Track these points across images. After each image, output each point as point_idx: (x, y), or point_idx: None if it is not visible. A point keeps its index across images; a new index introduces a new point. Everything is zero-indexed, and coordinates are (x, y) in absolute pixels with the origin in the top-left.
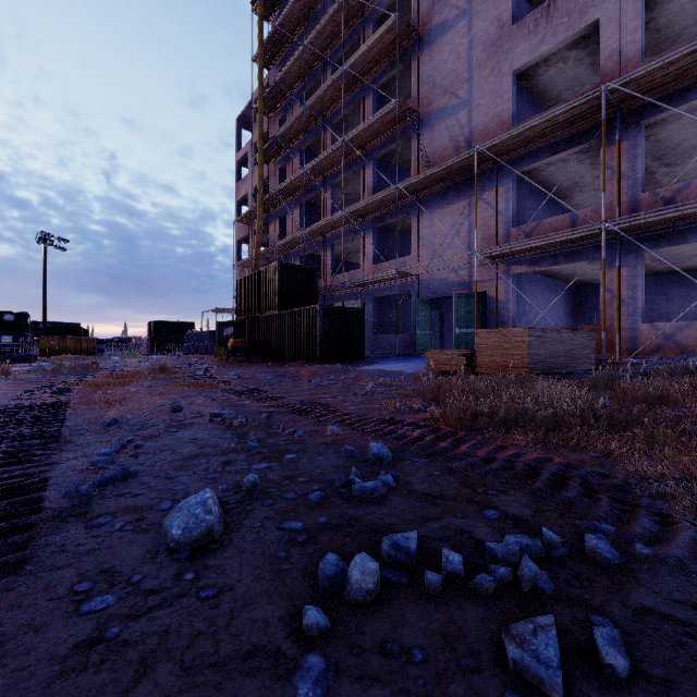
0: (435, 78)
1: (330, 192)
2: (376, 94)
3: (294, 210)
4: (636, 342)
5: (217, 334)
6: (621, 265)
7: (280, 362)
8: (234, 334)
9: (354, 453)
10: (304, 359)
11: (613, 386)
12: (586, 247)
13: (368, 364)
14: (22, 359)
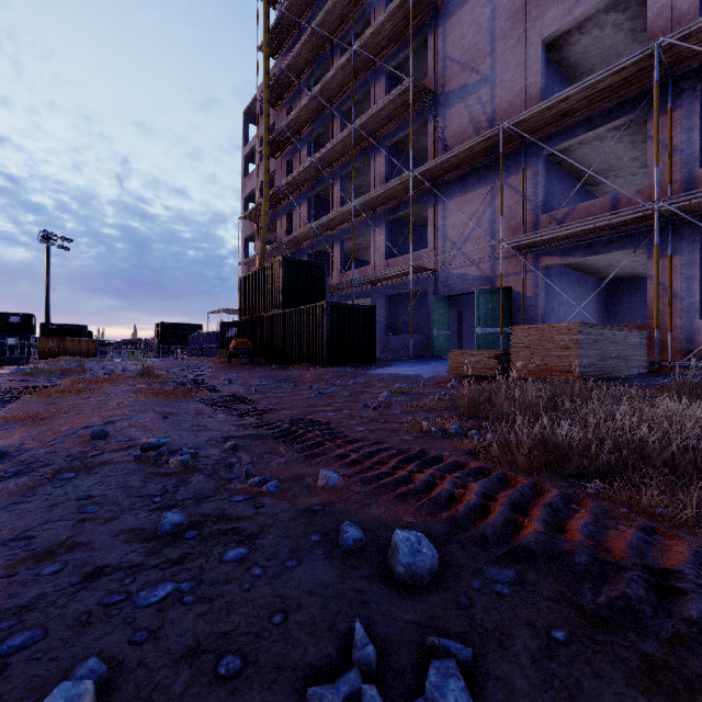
0: (453, 55)
1: (339, 184)
2: (388, 76)
3: (302, 205)
4: (692, 342)
5: (220, 335)
6: (673, 253)
7: (285, 364)
8: (238, 335)
9: (361, 544)
10: (310, 362)
11: (701, 396)
12: (630, 234)
13: (380, 367)
14: (11, 362)
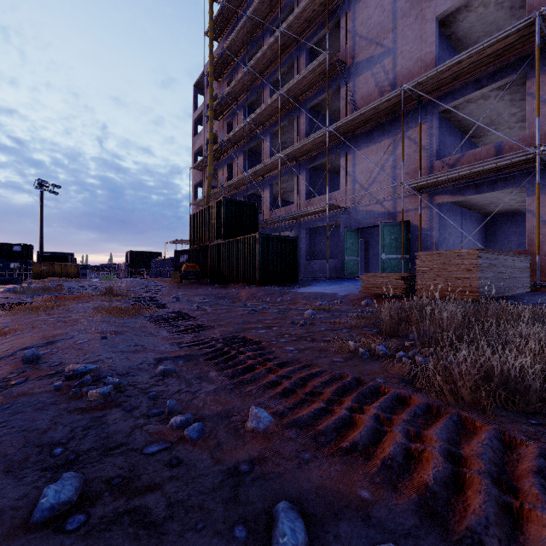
0: (361, 32)
1: (269, 139)
2: (308, 52)
3: (239, 157)
4: None
5: (174, 261)
6: None
7: (225, 284)
8: (188, 261)
9: None
10: (245, 282)
11: None
12: (512, 175)
13: (302, 286)
14: (8, 282)
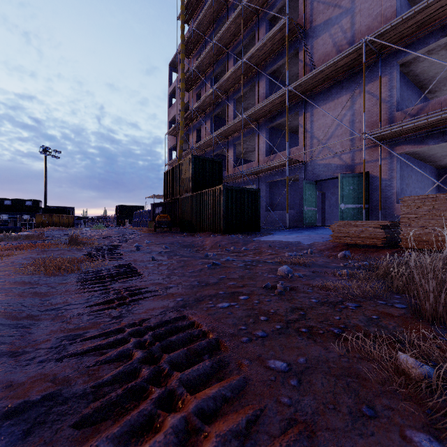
0: None
1: (232, 105)
2: (268, 23)
3: (206, 122)
4: None
5: (151, 212)
6: None
7: (193, 232)
8: (162, 212)
9: None
10: (211, 231)
11: None
12: None
13: (264, 235)
14: (8, 230)
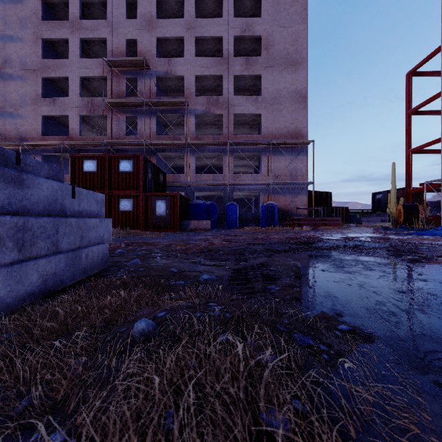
0: (6, 97)
1: None
2: None
3: None
4: None
5: None
6: None
7: None
8: None
9: None
10: None
11: None
12: None
13: None
14: None
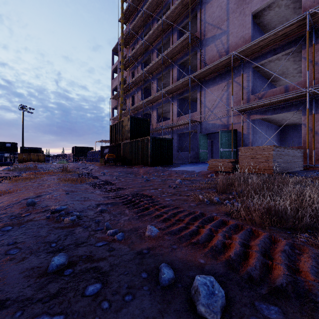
0: (209, 21)
1: (156, 82)
2: (178, 32)
3: (138, 92)
4: None
5: (101, 152)
6: (315, 112)
7: (130, 165)
8: (109, 152)
9: (173, 281)
10: (142, 164)
11: None
12: (294, 104)
13: (175, 167)
14: (5, 164)
